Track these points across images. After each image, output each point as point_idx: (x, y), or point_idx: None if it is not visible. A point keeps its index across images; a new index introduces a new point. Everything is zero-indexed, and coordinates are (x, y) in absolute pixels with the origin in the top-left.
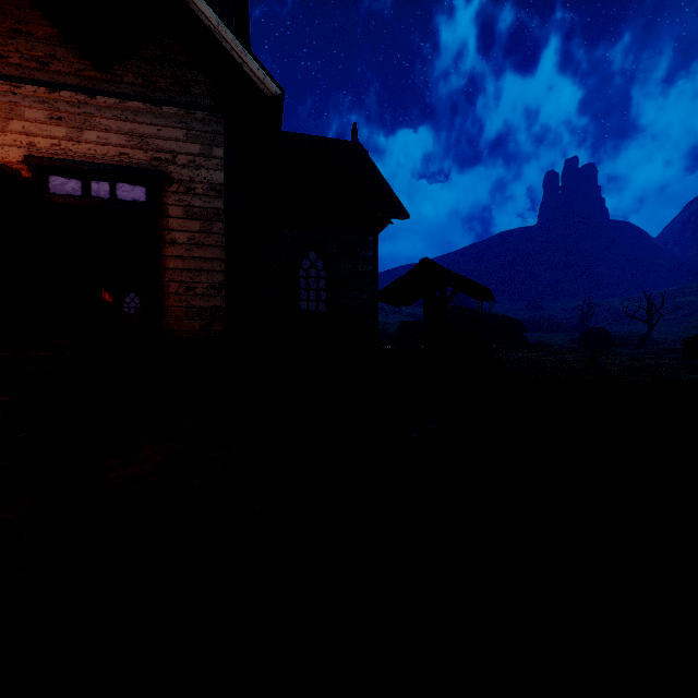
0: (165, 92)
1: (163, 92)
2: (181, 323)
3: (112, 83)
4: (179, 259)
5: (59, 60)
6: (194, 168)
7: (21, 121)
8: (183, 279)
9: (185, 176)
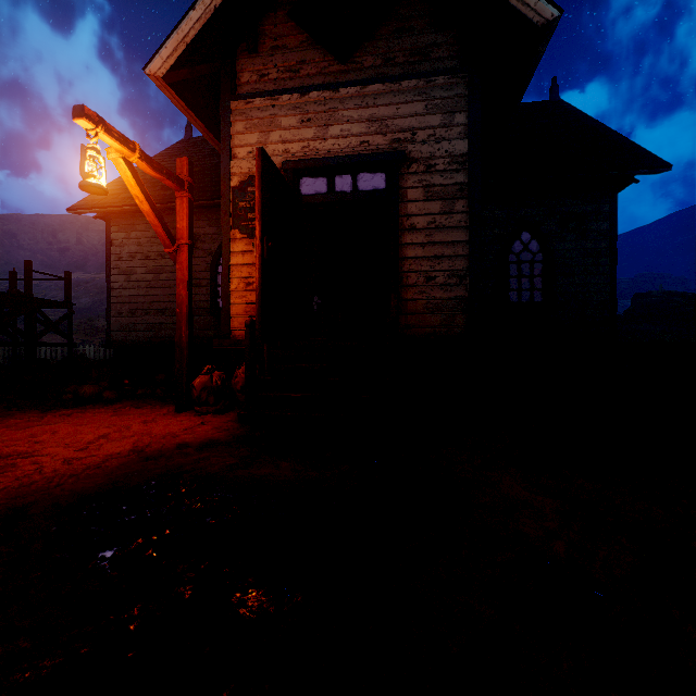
0: (402, 66)
1: (400, 67)
2: (420, 317)
3: (353, 72)
4: (418, 246)
5: (307, 64)
6: (434, 142)
7: (278, 131)
8: (423, 268)
9: (425, 152)
